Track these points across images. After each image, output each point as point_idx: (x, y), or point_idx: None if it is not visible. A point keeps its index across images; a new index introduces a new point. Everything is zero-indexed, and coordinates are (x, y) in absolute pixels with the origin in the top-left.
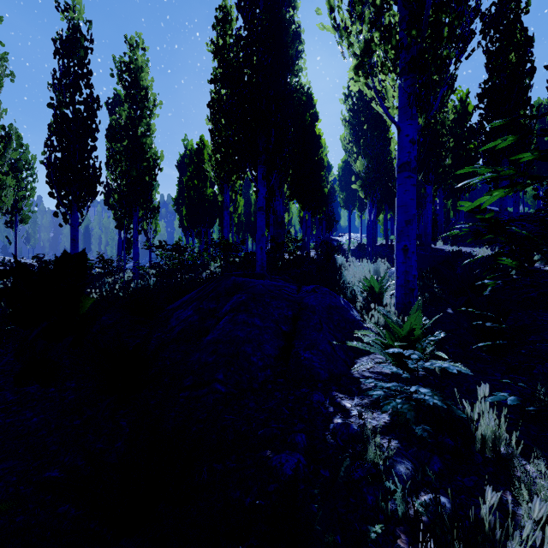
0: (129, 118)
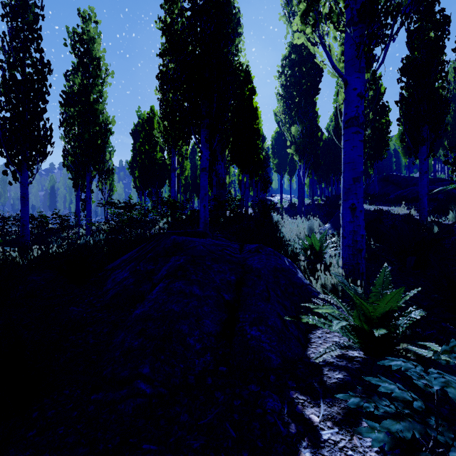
0: (82, 85)
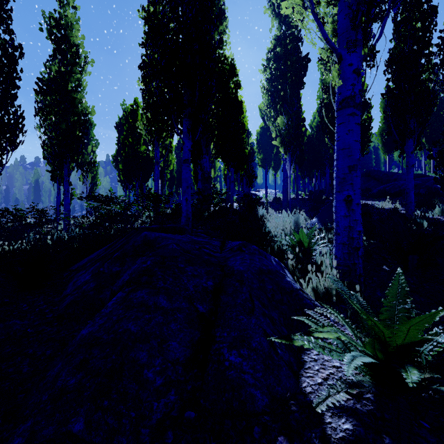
0: (59, 72)
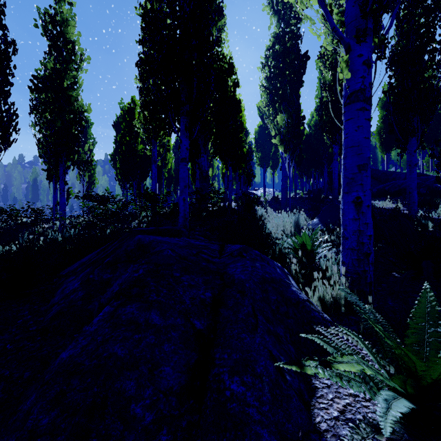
0: (54, 69)
